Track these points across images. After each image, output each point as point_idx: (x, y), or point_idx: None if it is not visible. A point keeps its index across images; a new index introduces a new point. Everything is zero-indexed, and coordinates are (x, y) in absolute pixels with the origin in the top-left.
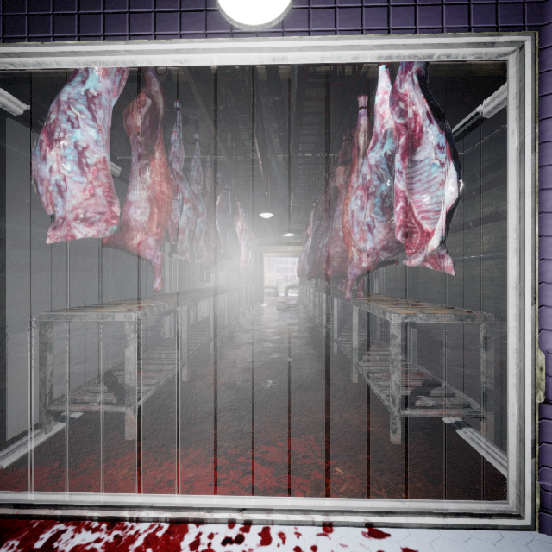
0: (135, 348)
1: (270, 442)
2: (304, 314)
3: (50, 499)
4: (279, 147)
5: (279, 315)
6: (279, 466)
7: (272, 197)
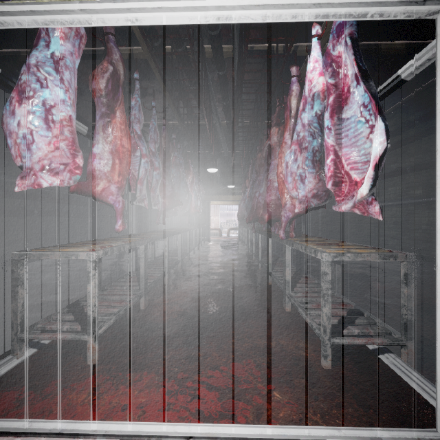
0: (96, 284)
1: (215, 367)
2: (243, 251)
3: (11, 427)
4: (223, 115)
5: (223, 251)
6: (223, 390)
7: (217, 156)
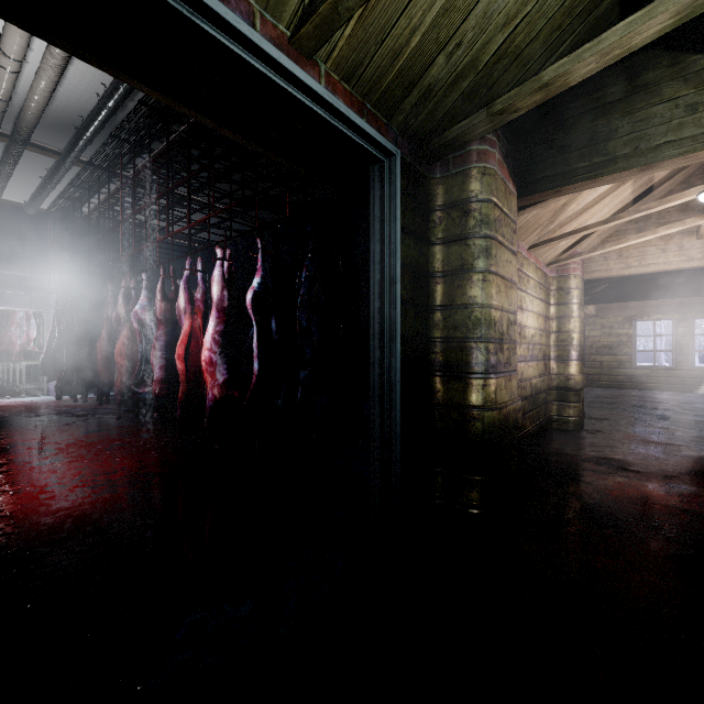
0: None
1: None
2: None
3: None
4: None
5: None
6: None
7: None
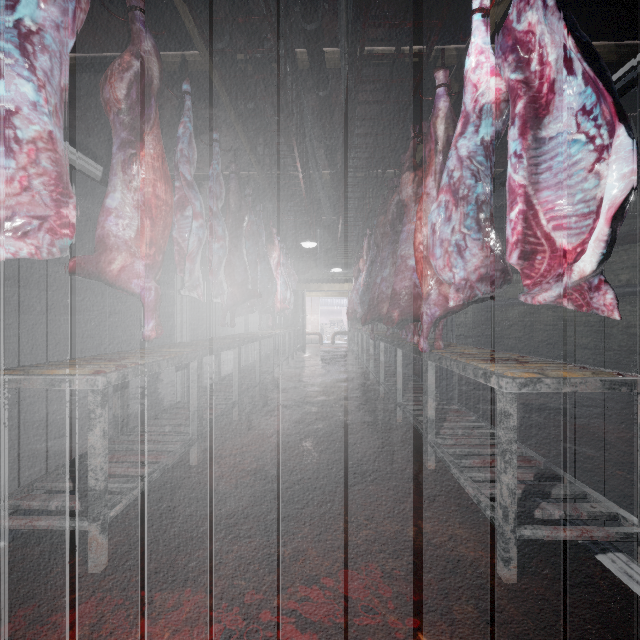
0: (105, 431)
1: (312, 579)
2: (355, 367)
3: None
4: (325, 161)
5: (325, 368)
6: (327, 631)
7: (316, 225)
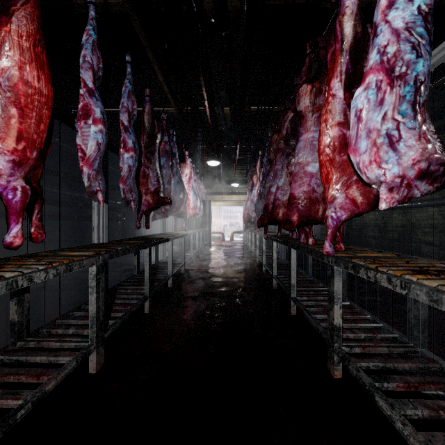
0: None
1: None
2: (249, 259)
3: None
4: (226, 99)
5: (226, 260)
6: None
7: (220, 151)
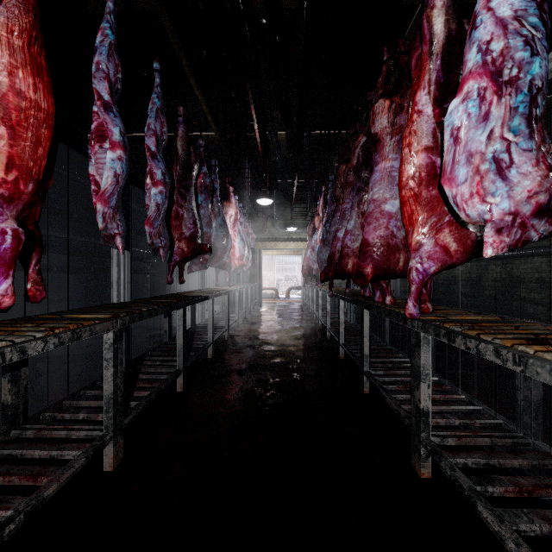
0: None
1: None
2: (310, 322)
3: None
4: (281, 121)
5: (281, 323)
6: None
7: (272, 187)
